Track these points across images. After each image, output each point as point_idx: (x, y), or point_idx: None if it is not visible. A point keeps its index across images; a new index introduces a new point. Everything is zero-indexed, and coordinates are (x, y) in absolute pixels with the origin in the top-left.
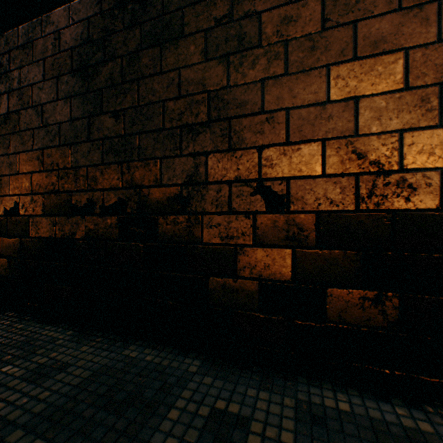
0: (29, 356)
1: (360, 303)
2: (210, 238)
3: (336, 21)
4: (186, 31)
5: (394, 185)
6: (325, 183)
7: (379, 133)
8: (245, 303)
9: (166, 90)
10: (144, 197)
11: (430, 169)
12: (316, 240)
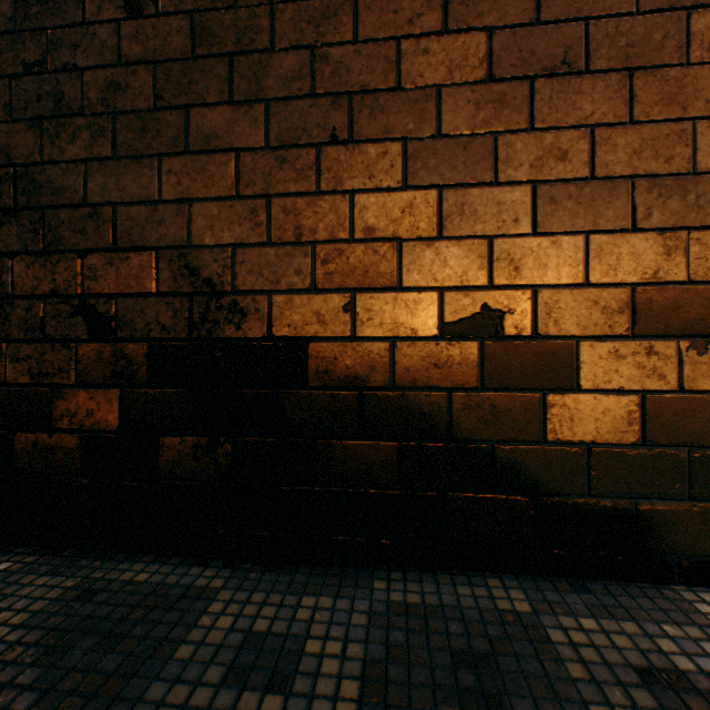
0: None
1: (194, 452)
2: (18, 376)
3: (170, 101)
4: None
5: (227, 309)
6: (158, 304)
7: (213, 246)
8: (64, 465)
9: None
10: None
11: (260, 292)
12: (148, 376)
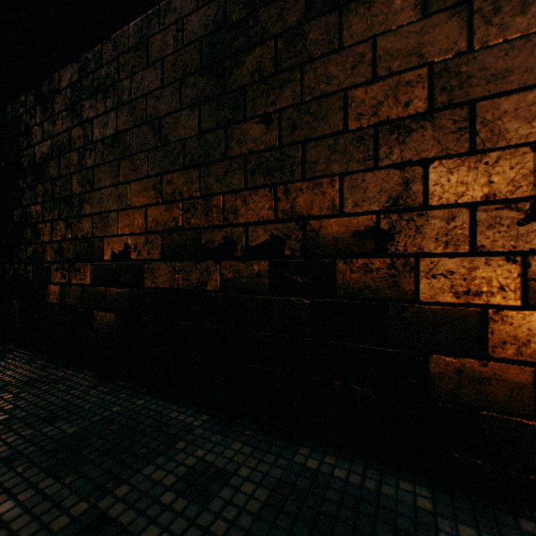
0: (169, 452)
1: None
2: (433, 294)
3: None
4: None
5: None
6: None
7: None
8: (505, 402)
9: (350, 73)
10: (311, 233)
11: None
12: None
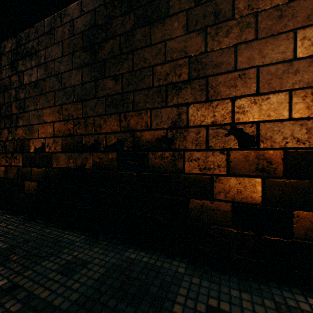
0: (58, 254)
1: None
2: (191, 169)
3: None
4: (171, 12)
5: None
6: (292, 125)
7: None
8: (220, 220)
9: (154, 57)
10: (137, 138)
11: None
12: (284, 171)
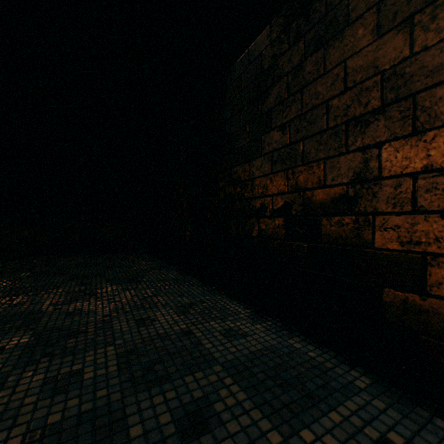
0: (223, 319)
1: None
2: (384, 242)
3: None
4: (352, 17)
5: None
6: None
7: None
8: (440, 331)
9: (329, 89)
10: (307, 199)
11: None
12: None
